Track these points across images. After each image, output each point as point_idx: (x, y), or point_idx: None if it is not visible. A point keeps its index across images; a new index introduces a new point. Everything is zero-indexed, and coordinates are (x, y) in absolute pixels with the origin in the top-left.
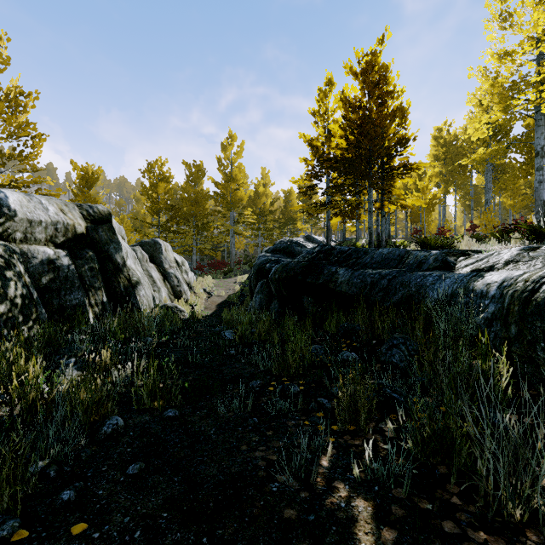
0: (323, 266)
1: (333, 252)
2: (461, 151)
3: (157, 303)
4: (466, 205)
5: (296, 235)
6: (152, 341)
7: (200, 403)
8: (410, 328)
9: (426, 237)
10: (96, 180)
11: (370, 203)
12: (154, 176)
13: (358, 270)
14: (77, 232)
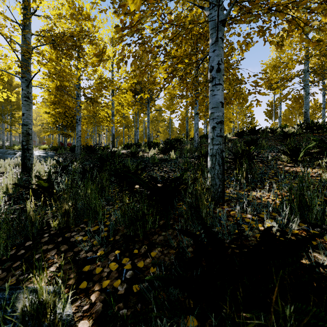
0: None
1: None
2: None
3: None
4: None
5: None
6: None
7: None
8: None
9: None
10: None
11: (3, 129)
12: None
13: None
14: None
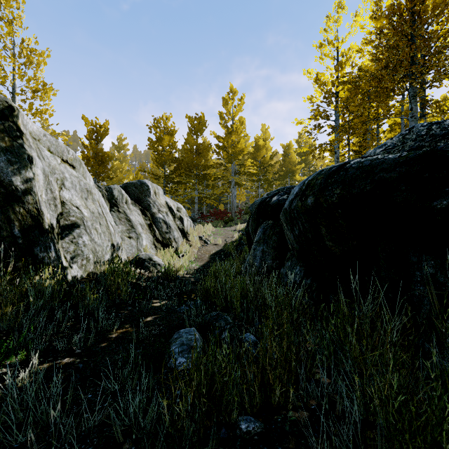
0: None
1: None
2: None
3: (133, 253)
4: None
5: None
6: None
7: None
8: None
9: None
10: (105, 134)
11: (413, 121)
12: (161, 132)
13: None
14: None
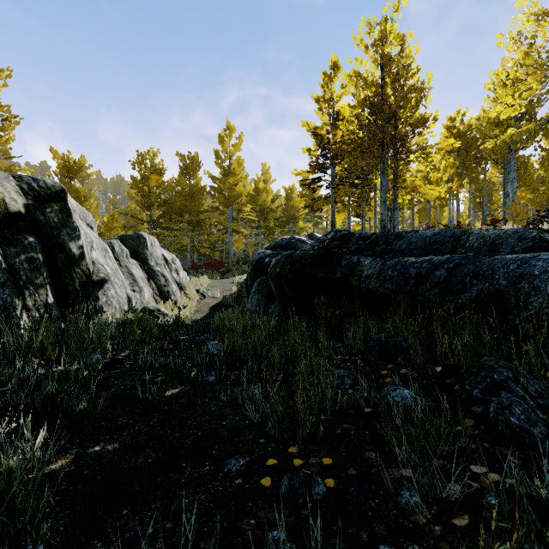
0: (340, 255)
1: (351, 238)
2: (476, 141)
3: (138, 305)
4: (476, 202)
5: (298, 234)
6: (99, 360)
7: (94, 544)
8: (514, 349)
9: (457, 225)
10: (79, 171)
11: (382, 193)
12: (146, 169)
13: (391, 259)
14: (9, 209)
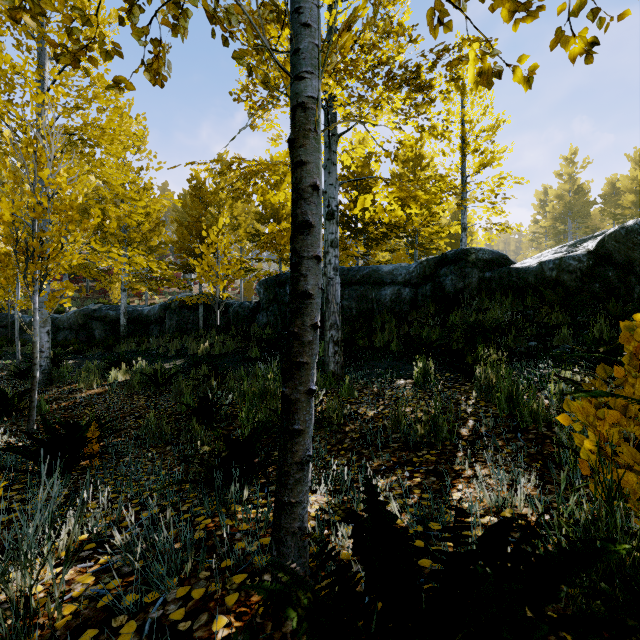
0: None
1: None
2: None
3: None
4: None
5: None
6: None
7: None
8: None
9: None
10: None
11: None
12: None
13: None
14: None
